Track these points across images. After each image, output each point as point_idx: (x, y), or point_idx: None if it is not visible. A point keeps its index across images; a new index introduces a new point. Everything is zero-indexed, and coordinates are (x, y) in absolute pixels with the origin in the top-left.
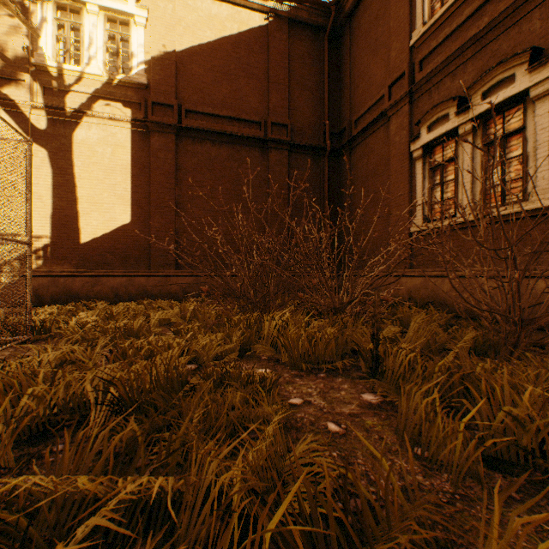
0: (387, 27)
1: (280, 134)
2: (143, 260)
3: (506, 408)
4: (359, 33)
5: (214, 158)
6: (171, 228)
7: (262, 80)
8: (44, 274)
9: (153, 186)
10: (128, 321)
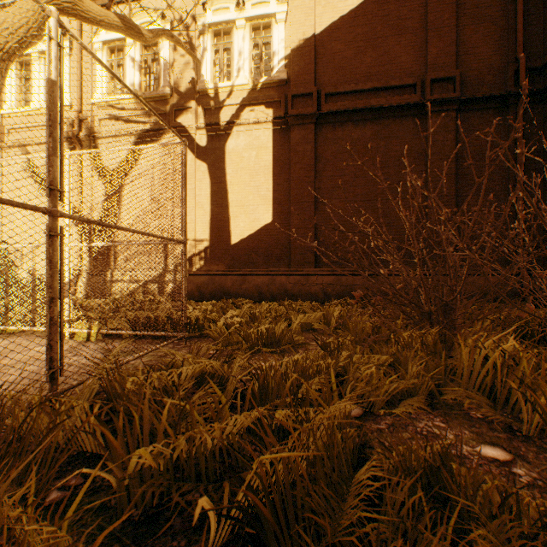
0: None
1: (444, 91)
2: (283, 258)
3: None
4: None
5: (355, 140)
6: (309, 224)
7: (416, 31)
8: (204, 272)
9: (292, 182)
10: (269, 325)
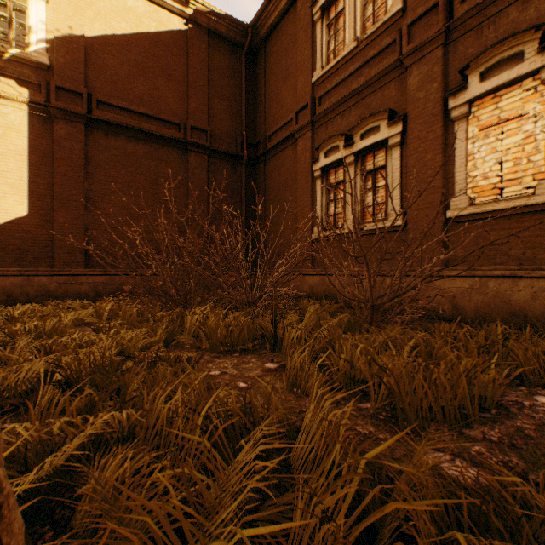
0: (295, 61)
1: (200, 138)
2: (44, 257)
3: (344, 356)
4: (273, 59)
5: (129, 154)
6: (79, 224)
7: (181, 83)
8: None
9: (57, 177)
10: (39, 322)
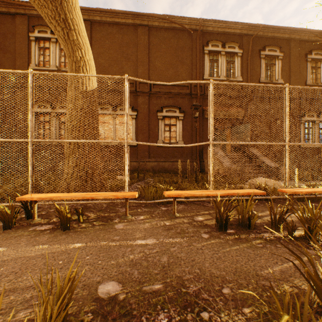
0: (13, 47)
1: None
2: None
3: None
4: None
5: None
6: None
7: None
8: None
9: None
10: None
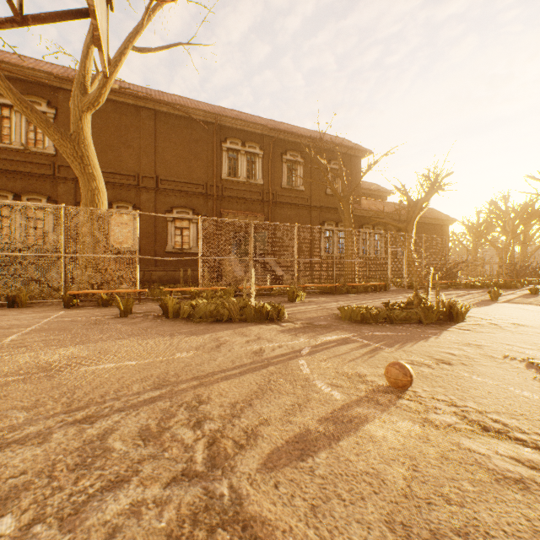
0: None
1: None
2: None
3: None
4: None
5: None
6: None
7: None
8: None
9: None
10: None
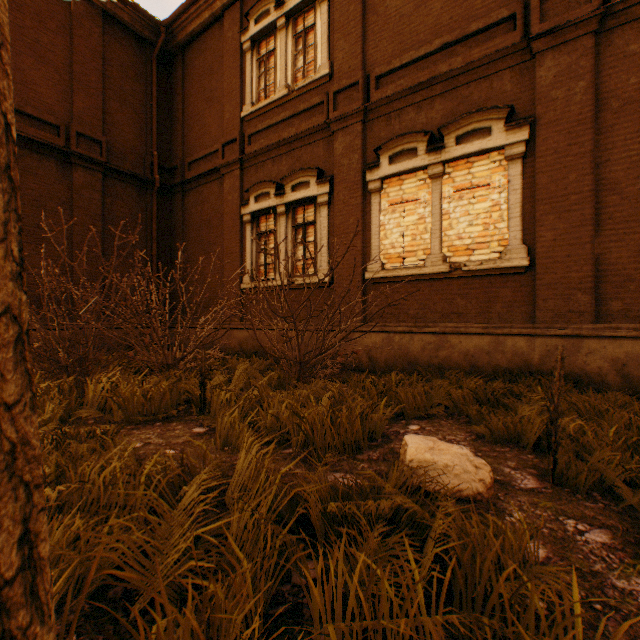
0: (221, 86)
1: (92, 150)
2: None
3: (271, 411)
4: (194, 73)
5: None
6: None
7: (62, 71)
8: None
9: None
10: None
